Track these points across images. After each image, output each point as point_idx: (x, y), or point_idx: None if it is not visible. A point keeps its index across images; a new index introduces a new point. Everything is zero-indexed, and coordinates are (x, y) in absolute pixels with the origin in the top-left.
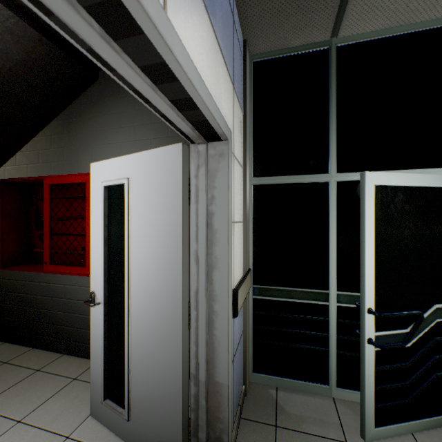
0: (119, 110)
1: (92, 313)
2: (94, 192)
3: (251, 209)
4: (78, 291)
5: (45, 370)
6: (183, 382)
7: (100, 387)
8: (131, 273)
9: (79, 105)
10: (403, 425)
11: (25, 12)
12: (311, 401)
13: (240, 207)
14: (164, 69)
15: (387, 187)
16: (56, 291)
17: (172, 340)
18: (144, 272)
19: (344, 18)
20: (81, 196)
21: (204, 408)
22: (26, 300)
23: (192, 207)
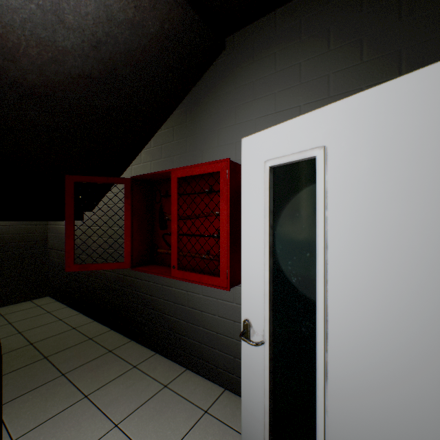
0: (253, 78)
1: (245, 350)
2: (249, 178)
3: None
4: (201, 300)
5: (172, 388)
6: None
7: None
8: (330, 309)
9: (202, 85)
10: None
11: None
12: None
13: None
14: None
15: None
16: (179, 297)
17: None
18: (368, 314)
19: None
20: (207, 190)
21: None
22: (150, 302)
23: None
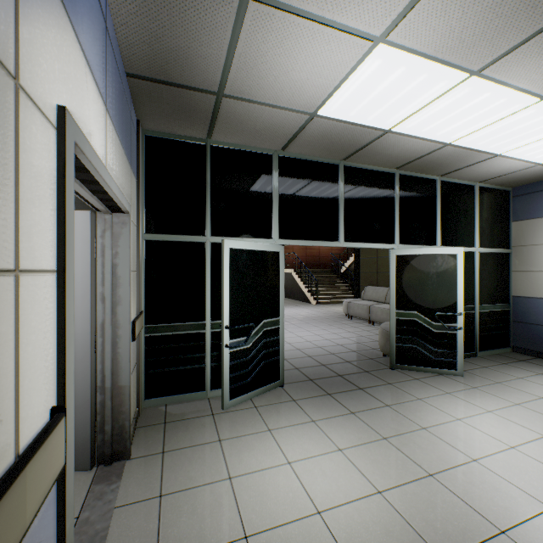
0: None
1: None
2: None
3: (144, 261)
4: None
5: None
6: (91, 392)
7: None
8: None
9: None
10: (246, 395)
11: None
12: (193, 404)
13: (135, 259)
14: (103, 192)
15: (237, 250)
16: None
17: (80, 363)
18: None
19: (214, 133)
20: None
21: (110, 407)
22: None
23: (98, 260)
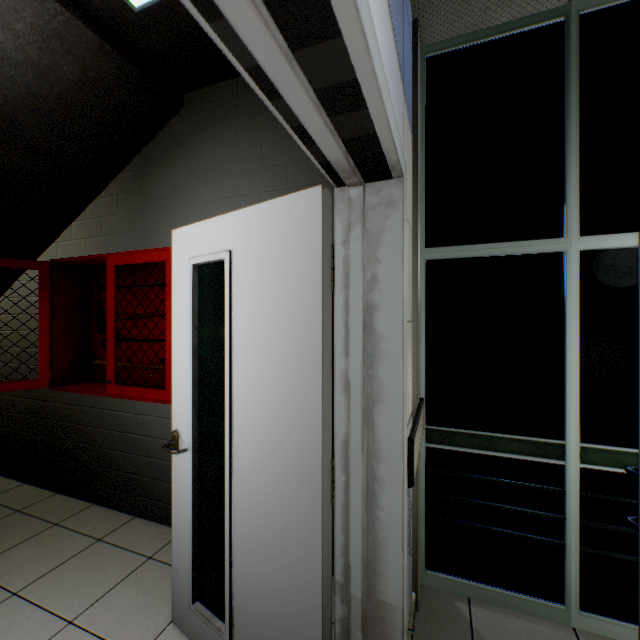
0: (214, 150)
1: (175, 464)
2: (178, 274)
3: (424, 300)
4: (155, 424)
5: (109, 540)
6: (323, 598)
7: (187, 581)
8: (235, 405)
9: (156, 147)
10: None
11: (79, 4)
12: (534, 631)
13: (409, 297)
14: (315, 4)
15: None
16: (125, 423)
17: (303, 523)
18: (256, 404)
19: None
20: (160, 283)
21: None
22: (85, 434)
23: (337, 296)
